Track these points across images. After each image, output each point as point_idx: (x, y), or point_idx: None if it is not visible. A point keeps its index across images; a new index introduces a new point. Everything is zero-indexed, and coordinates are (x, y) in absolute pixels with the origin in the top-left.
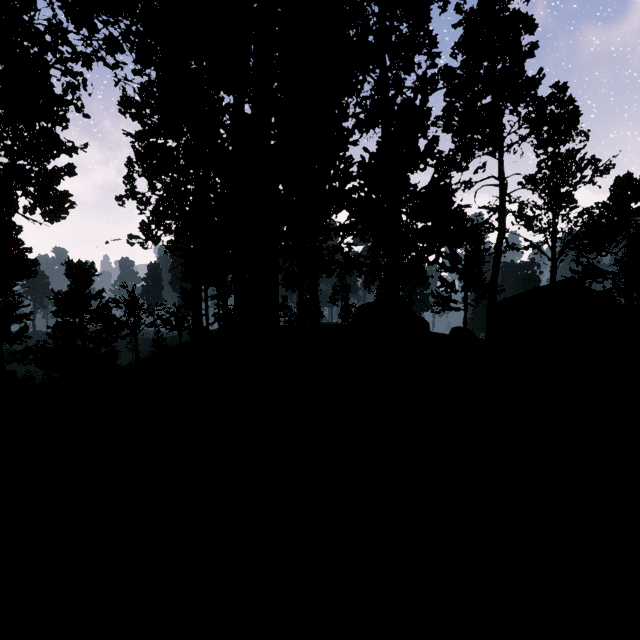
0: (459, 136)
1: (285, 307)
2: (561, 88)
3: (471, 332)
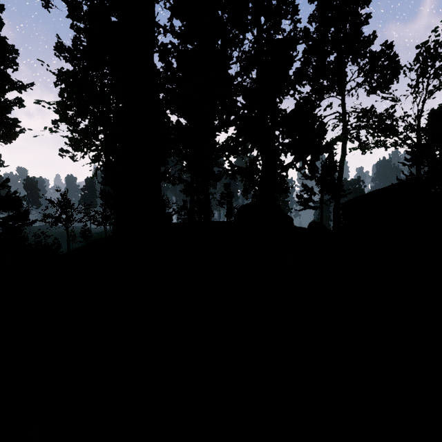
0: (314, 80)
1: (185, 208)
2: (388, 46)
3: (324, 225)
